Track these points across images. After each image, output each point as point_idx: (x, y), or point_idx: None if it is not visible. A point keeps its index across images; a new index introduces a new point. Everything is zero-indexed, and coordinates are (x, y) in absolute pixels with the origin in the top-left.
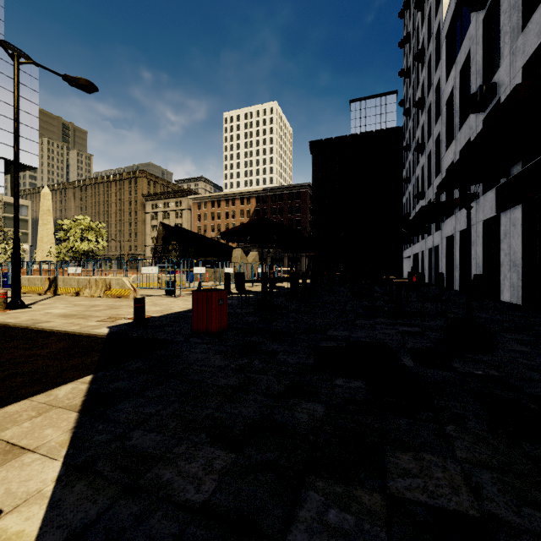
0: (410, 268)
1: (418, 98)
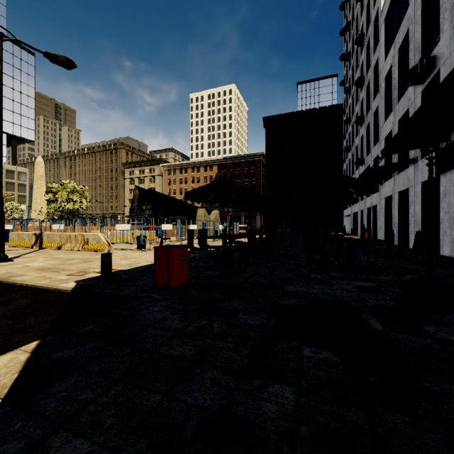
0: (349, 225)
1: (357, 78)
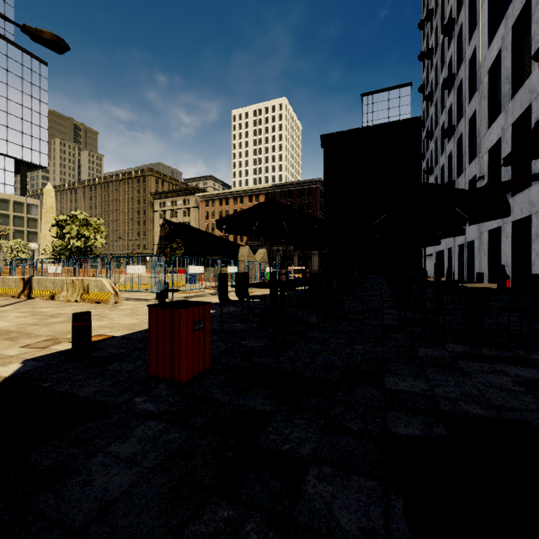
0: (430, 267)
1: (442, 79)
